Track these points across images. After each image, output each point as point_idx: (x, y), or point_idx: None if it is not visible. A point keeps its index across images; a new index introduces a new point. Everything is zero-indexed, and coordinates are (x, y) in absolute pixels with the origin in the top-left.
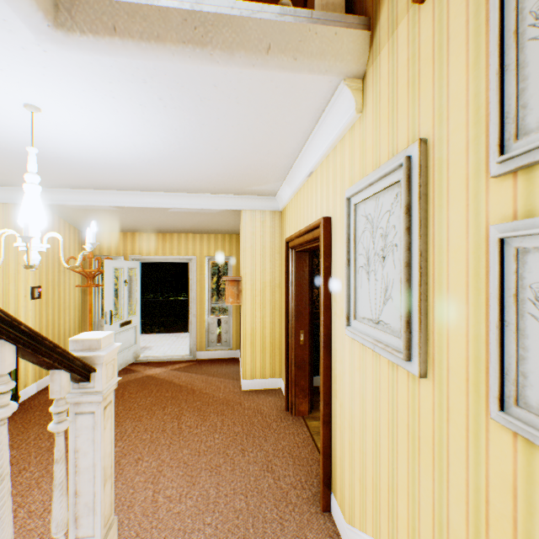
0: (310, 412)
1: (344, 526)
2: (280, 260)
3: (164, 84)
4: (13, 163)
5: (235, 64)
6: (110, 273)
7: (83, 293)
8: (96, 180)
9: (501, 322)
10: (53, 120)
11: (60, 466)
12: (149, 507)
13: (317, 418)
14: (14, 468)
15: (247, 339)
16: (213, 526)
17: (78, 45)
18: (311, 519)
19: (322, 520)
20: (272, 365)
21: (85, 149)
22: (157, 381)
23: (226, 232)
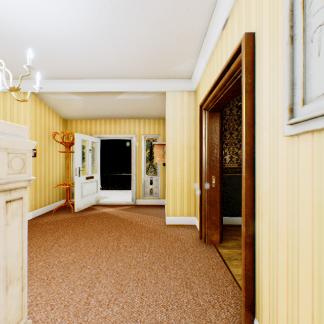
0: (220, 242)
1: None
2: (195, 128)
3: None
4: (4, 49)
5: None
6: (79, 142)
7: (66, 159)
8: (62, 67)
9: None
10: None
11: None
12: (81, 309)
13: (226, 247)
14: None
15: (169, 187)
16: None
17: None
18: None
19: None
20: (188, 206)
21: (43, 21)
22: (108, 216)
23: (155, 117)
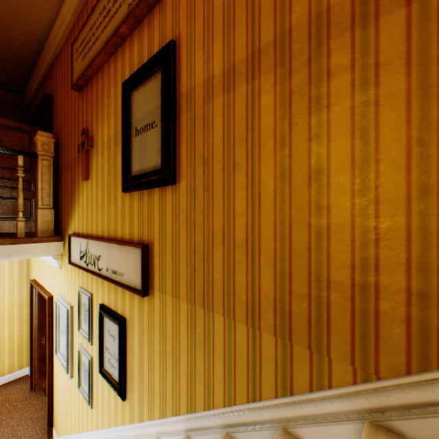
0: None
1: (58, 438)
2: (29, 285)
3: None
4: None
5: None
6: None
7: None
8: None
9: (79, 367)
10: None
11: None
12: None
13: None
14: None
15: None
16: None
17: None
18: None
19: None
20: (21, 360)
21: None
22: None
23: None
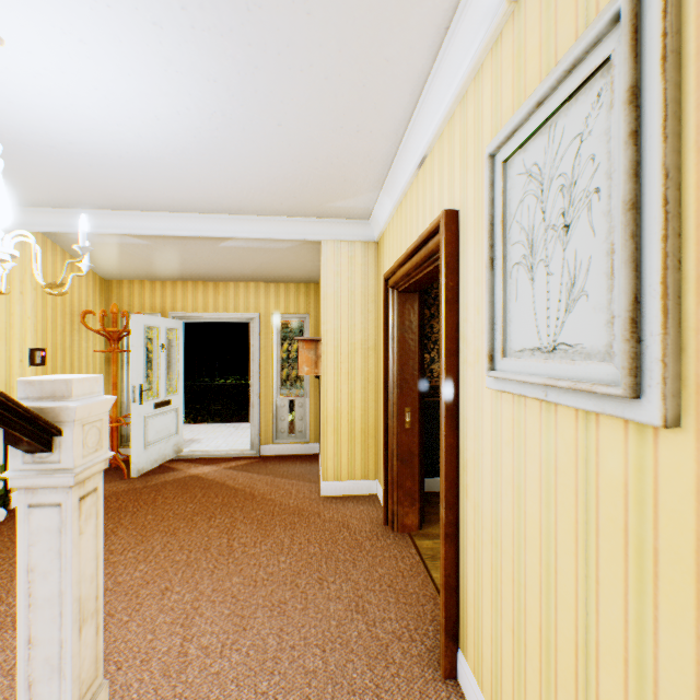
0: (419, 527)
1: None
2: (376, 312)
3: None
4: None
5: None
6: (140, 332)
7: (107, 363)
8: (113, 192)
9: None
10: (27, 65)
11: None
12: (173, 663)
13: (430, 537)
14: None
15: (328, 424)
16: (270, 697)
17: None
18: (425, 690)
19: (443, 692)
20: (364, 461)
21: (86, 128)
22: (203, 483)
23: (300, 279)
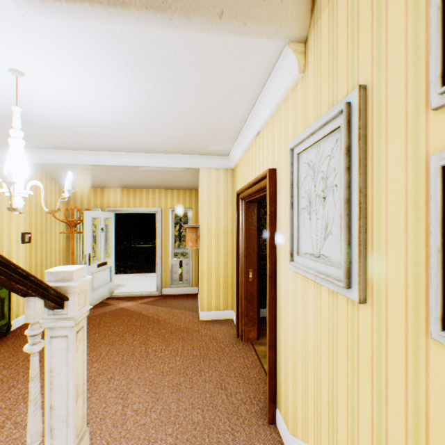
0: (257, 338)
1: (288, 437)
2: (232, 210)
3: (130, 49)
4: (5, 126)
5: (192, 28)
6: (89, 221)
7: (67, 239)
8: (76, 142)
9: (443, 246)
10: (35, 85)
11: (34, 383)
12: (119, 419)
13: (263, 344)
14: (4, 385)
15: (204, 277)
16: (174, 436)
17: (53, 10)
18: (258, 430)
19: (268, 431)
20: (225, 299)
21: (65, 112)
22: (128, 313)
23: (186, 187)
